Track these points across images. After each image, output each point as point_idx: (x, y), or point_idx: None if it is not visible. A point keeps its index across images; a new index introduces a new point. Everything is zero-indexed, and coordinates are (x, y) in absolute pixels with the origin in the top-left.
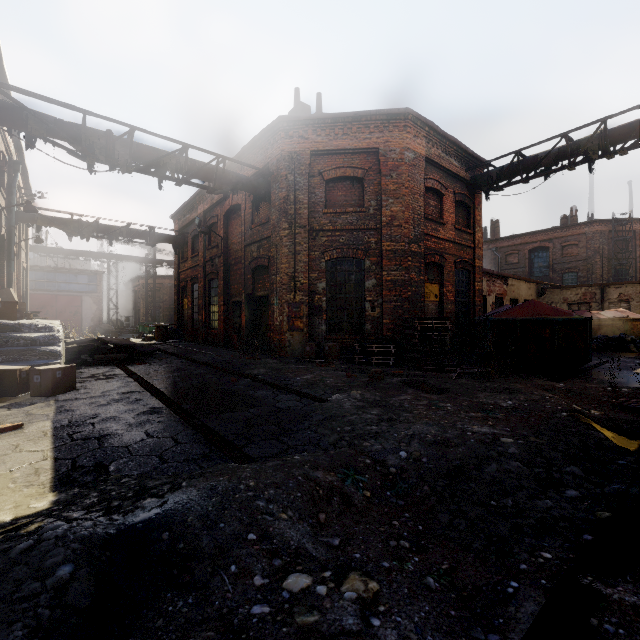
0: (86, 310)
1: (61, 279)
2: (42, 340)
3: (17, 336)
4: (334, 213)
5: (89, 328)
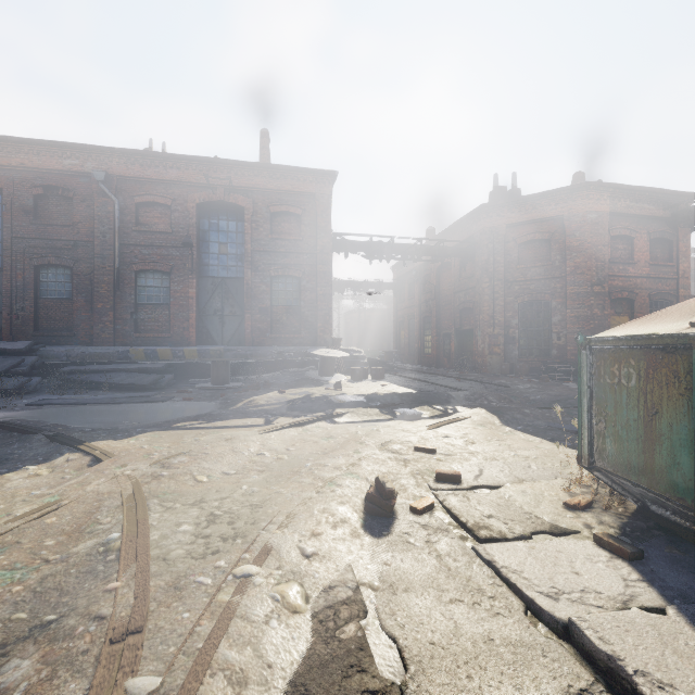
0: None
1: None
2: (360, 357)
3: (351, 355)
4: (525, 268)
5: None
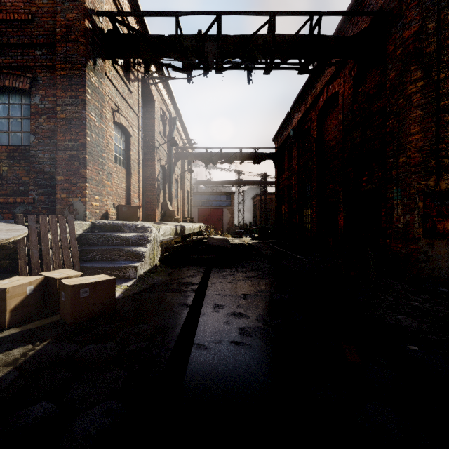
0: (225, 217)
1: (212, 199)
2: (134, 240)
3: (116, 235)
4: None
5: (226, 229)
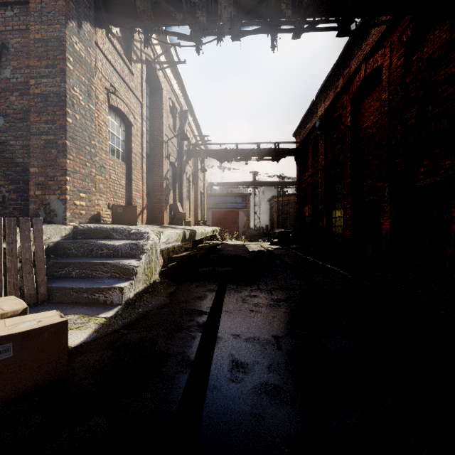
0: (240, 220)
1: (227, 201)
2: (124, 250)
3: (101, 244)
4: None
5: (242, 232)
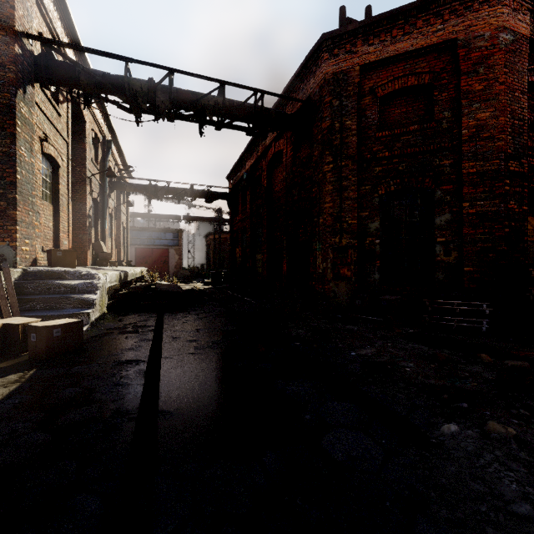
0: (171, 259)
1: (155, 236)
2: (80, 287)
3: (58, 283)
4: (390, 136)
5: (173, 273)
